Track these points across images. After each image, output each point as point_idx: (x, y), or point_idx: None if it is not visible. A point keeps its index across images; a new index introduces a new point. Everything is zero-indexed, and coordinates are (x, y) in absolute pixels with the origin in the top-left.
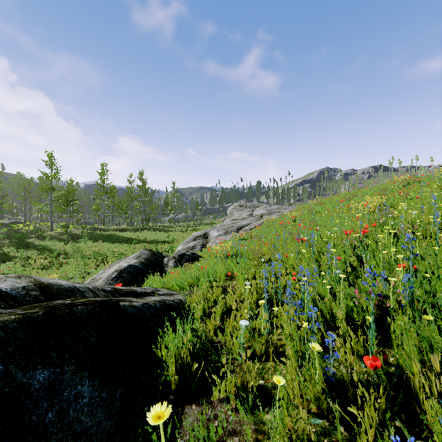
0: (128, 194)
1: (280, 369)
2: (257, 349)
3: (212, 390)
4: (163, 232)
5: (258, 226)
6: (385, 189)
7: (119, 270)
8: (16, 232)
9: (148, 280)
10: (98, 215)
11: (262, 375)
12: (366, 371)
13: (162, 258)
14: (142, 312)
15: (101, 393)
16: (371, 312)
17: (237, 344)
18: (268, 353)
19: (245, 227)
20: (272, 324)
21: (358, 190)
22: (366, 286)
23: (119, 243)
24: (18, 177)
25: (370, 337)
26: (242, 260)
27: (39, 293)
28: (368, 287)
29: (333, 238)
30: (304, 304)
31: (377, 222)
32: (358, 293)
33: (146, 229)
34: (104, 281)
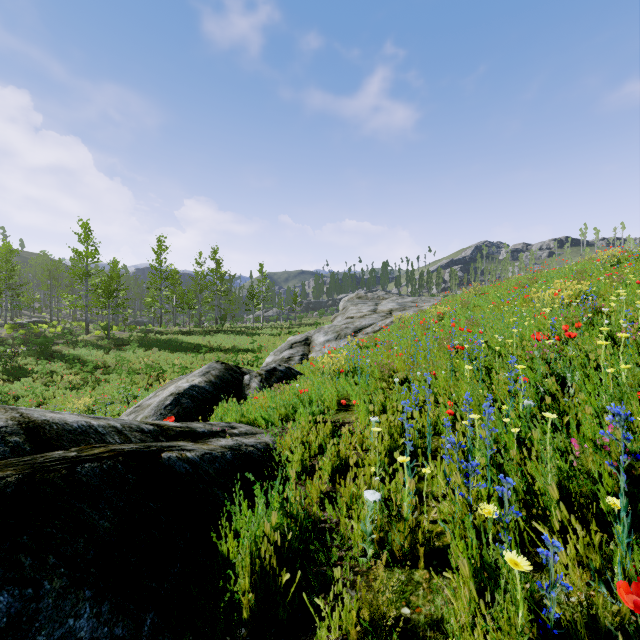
0: (195, 281)
1: (440, 587)
2: (396, 543)
3: (315, 622)
4: (245, 336)
5: (386, 327)
6: (581, 271)
7: (176, 393)
8: (37, 336)
9: (219, 410)
10: (153, 312)
11: (406, 596)
12: (618, 610)
13: (242, 375)
14: (200, 469)
15: (113, 627)
16: (621, 490)
17: (359, 531)
18: (417, 552)
19: (366, 329)
20: (417, 492)
21: (537, 274)
22: (585, 432)
23: (182, 352)
24: (43, 258)
25: (615, 536)
26: (363, 380)
27: (23, 439)
28: (587, 433)
29: (508, 346)
30: (472, 459)
31: (580, 320)
32: (580, 448)
33: (221, 332)
34: (153, 410)
